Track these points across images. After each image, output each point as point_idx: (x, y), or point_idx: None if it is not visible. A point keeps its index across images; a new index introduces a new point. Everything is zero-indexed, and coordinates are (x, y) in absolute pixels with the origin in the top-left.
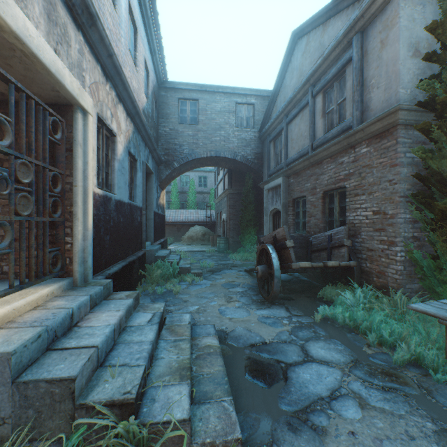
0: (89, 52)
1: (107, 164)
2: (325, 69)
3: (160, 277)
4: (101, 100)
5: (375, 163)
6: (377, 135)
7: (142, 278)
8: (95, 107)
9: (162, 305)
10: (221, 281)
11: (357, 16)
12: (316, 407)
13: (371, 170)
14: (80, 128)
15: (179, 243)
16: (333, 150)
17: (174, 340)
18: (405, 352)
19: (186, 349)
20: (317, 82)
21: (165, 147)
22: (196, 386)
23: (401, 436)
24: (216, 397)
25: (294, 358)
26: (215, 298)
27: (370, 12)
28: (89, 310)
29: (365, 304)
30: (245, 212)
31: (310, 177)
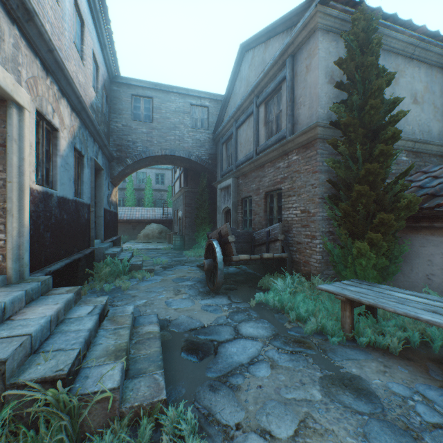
0: (25, 46)
1: (49, 159)
2: (267, 83)
3: (109, 275)
4: (41, 94)
5: (302, 169)
6: (304, 146)
7: (90, 276)
8: (33, 102)
9: (105, 298)
10: (173, 276)
11: (289, 42)
12: (236, 371)
13: (299, 175)
14: (15, 124)
15: (134, 241)
16: (272, 156)
17: (114, 328)
18: (314, 324)
19: (125, 335)
20: (260, 93)
21: (118, 143)
22: (132, 365)
23: (296, 383)
24: (149, 372)
25: (226, 337)
26: (164, 292)
27: (298, 40)
28: (25, 305)
29: (291, 289)
30: (200, 210)
31: (255, 179)
